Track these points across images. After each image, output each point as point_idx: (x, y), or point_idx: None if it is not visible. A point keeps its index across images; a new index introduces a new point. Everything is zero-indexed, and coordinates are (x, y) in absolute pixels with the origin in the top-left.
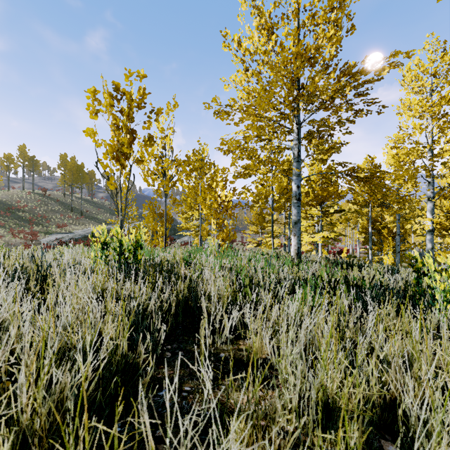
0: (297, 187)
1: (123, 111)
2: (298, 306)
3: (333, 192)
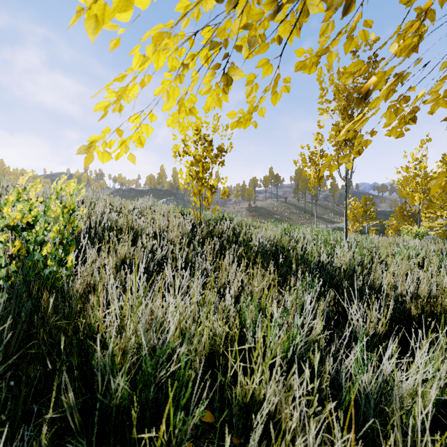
0: None
1: (417, 182)
2: None
3: None
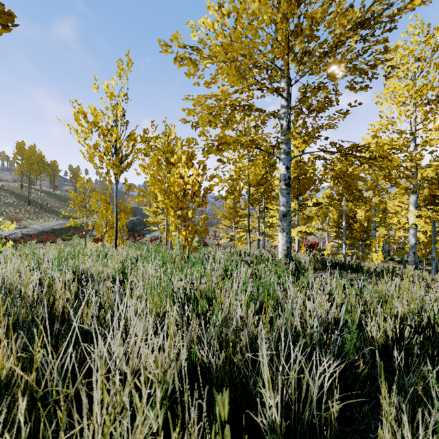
0: (287, 168)
1: None
2: None
3: (311, 184)
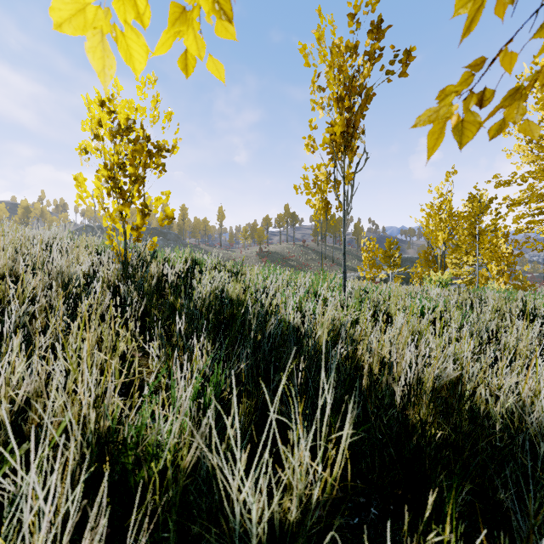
0: None
1: (440, 219)
2: (538, 303)
3: None
